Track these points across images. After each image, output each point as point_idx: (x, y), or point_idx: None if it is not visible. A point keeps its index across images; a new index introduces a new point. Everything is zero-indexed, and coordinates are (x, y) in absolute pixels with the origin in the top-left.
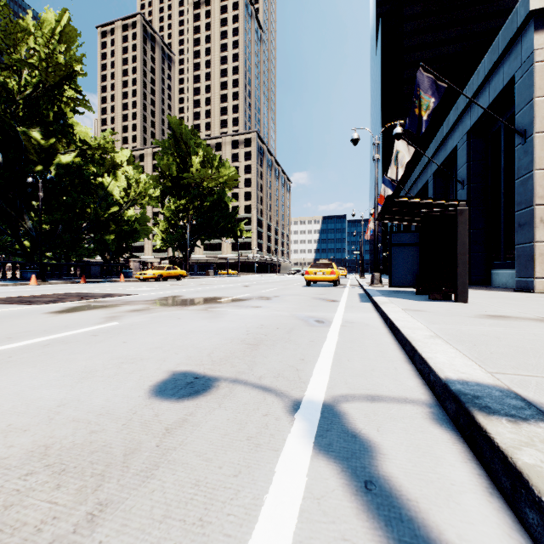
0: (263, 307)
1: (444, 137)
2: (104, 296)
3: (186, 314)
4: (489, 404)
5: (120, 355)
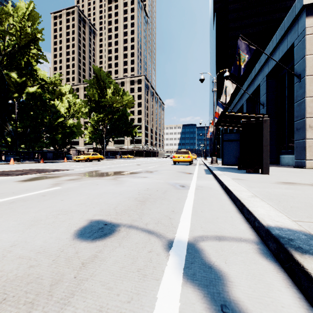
0: (148, 177)
1: (252, 78)
2: (54, 170)
3: (102, 181)
4: (300, 245)
5: (58, 209)
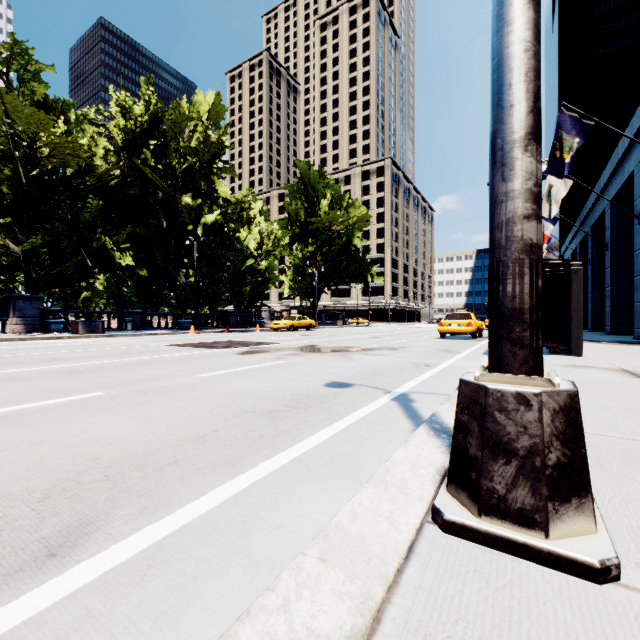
0: (387, 355)
1: (619, 159)
2: (258, 344)
3: (327, 358)
4: None
5: (300, 375)
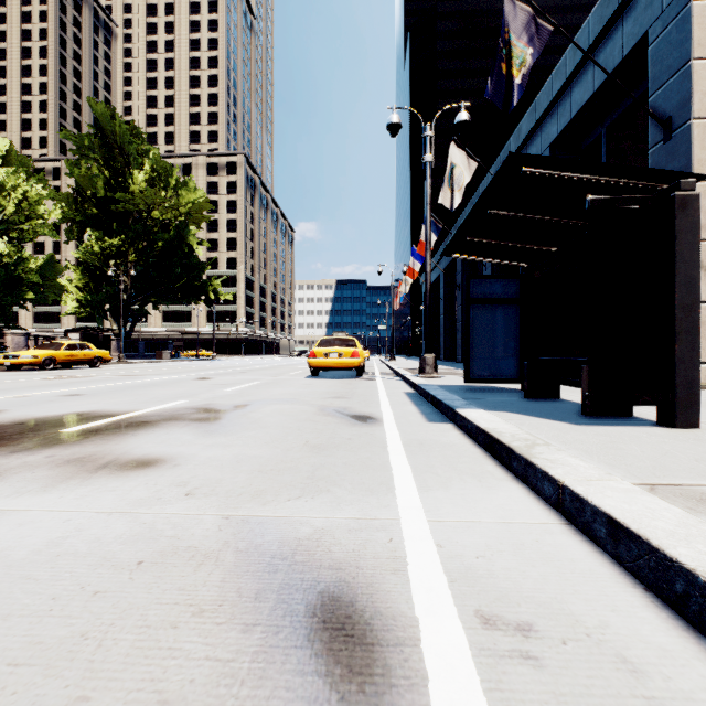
0: (157, 464)
1: None
2: None
3: None
4: None
5: None
